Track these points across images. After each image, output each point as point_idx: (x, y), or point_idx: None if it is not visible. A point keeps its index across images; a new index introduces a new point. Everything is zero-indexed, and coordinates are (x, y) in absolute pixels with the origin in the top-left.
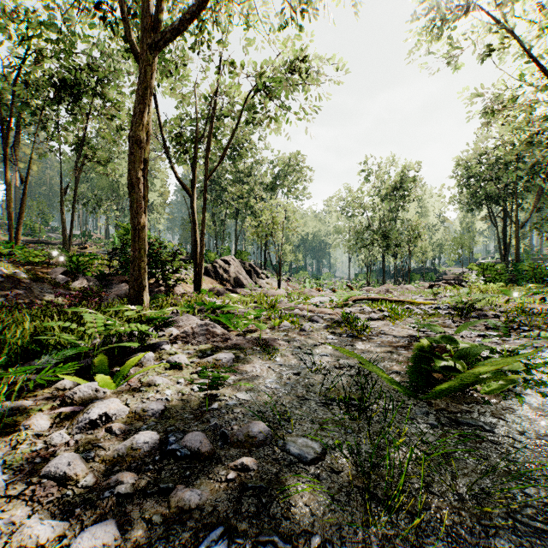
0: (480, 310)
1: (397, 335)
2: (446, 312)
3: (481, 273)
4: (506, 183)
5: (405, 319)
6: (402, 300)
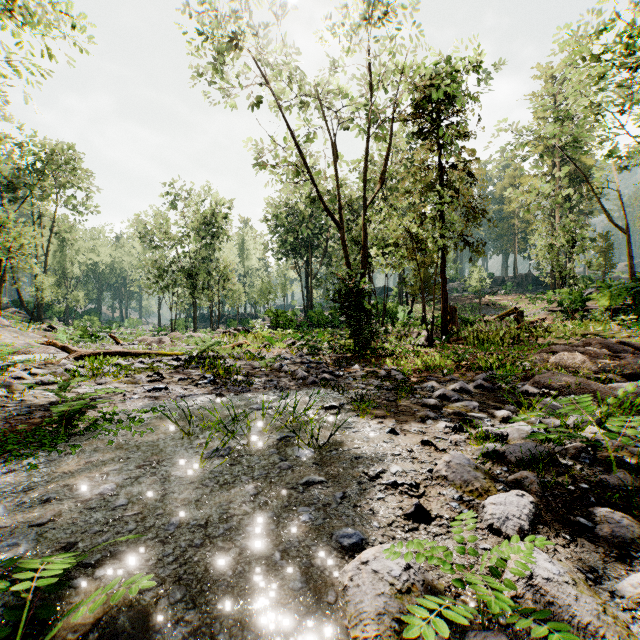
0: (222, 358)
1: (31, 404)
2: (169, 364)
3: (276, 319)
4: (307, 237)
5: (102, 378)
6: (149, 353)
